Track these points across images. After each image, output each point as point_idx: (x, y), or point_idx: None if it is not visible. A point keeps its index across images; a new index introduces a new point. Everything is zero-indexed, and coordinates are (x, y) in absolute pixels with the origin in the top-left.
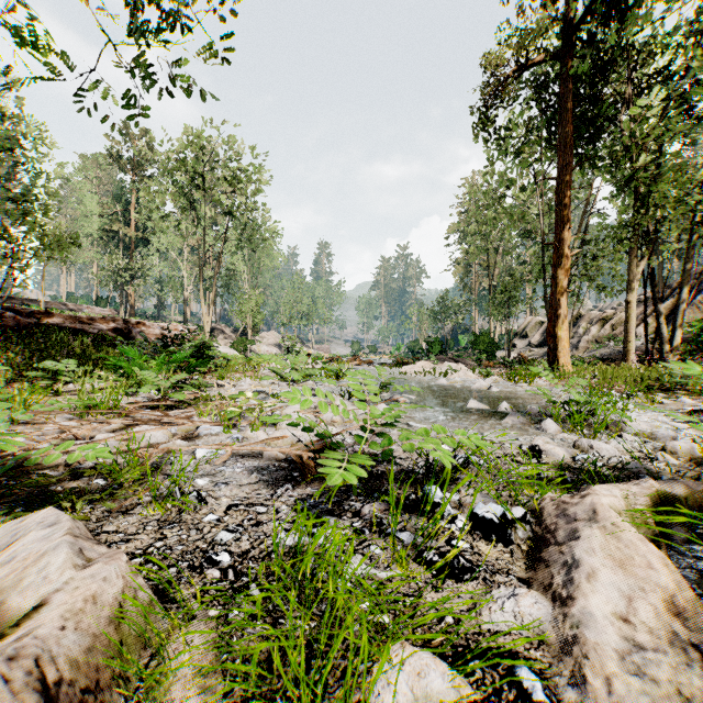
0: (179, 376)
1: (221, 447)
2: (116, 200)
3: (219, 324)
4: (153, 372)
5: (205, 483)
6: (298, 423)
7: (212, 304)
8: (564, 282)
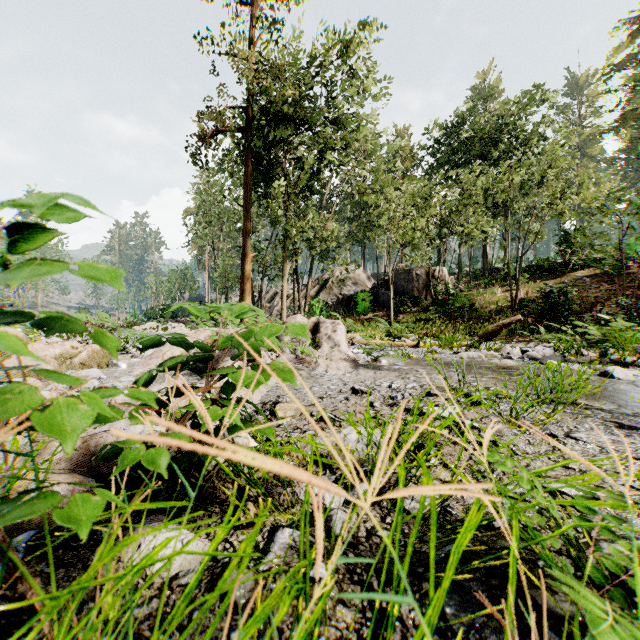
0: None
1: None
2: None
3: None
4: None
5: None
6: None
7: None
8: (248, 272)
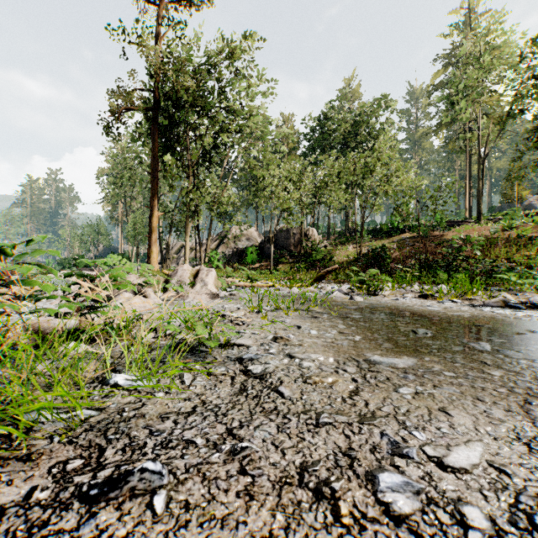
0: None
1: None
2: None
3: None
4: None
5: None
6: None
7: None
8: (155, 229)
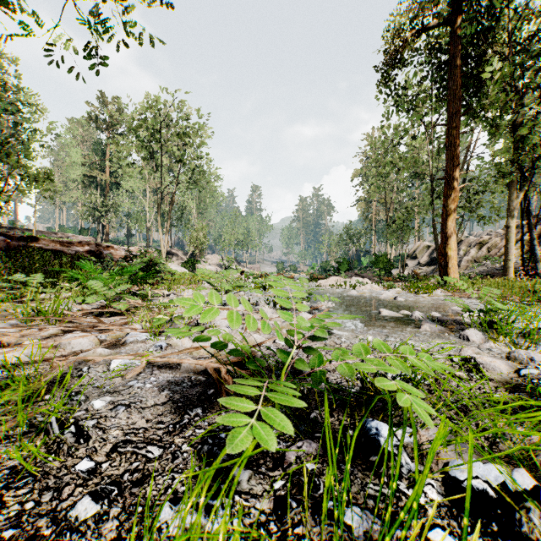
0: (123, 286)
1: (136, 358)
2: (95, 153)
3: (173, 248)
4: (99, 283)
5: (103, 406)
6: (208, 336)
7: (167, 233)
8: (453, 210)
